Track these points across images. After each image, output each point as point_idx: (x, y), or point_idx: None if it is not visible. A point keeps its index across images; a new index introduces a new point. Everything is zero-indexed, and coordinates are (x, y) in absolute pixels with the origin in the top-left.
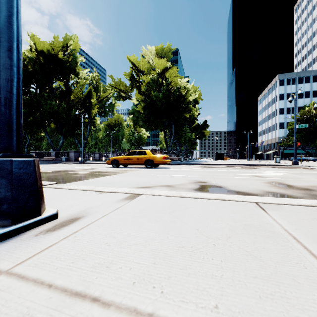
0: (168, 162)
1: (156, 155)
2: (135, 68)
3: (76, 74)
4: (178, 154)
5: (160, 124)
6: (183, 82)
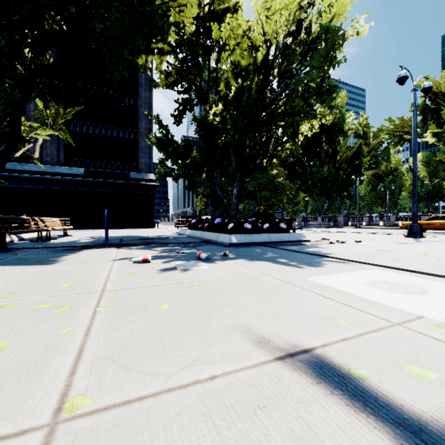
0: None
1: None
2: (430, 93)
3: (344, 132)
4: None
5: None
6: None
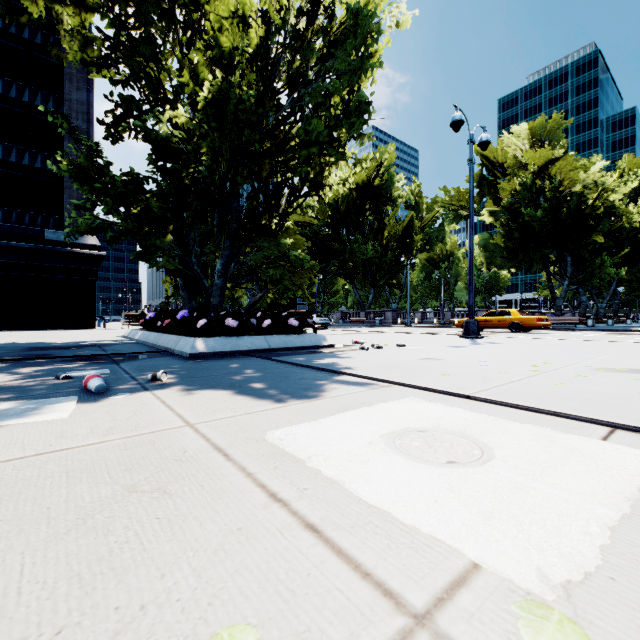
0: (545, 325)
1: (525, 317)
2: (488, 162)
3: (392, 199)
4: (584, 312)
5: (538, 260)
6: (591, 174)
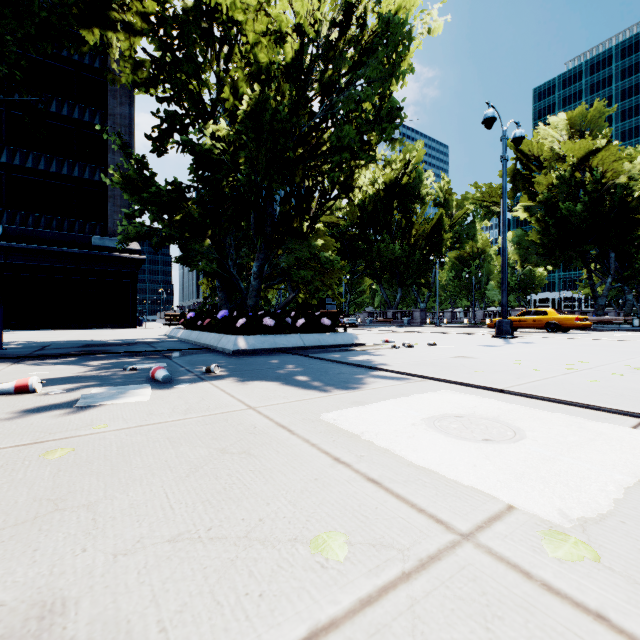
0: (585, 325)
1: (563, 316)
2: (522, 156)
3: (421, 197)
4: (630, 311)
5: (578, 257)
6: (638, 164)
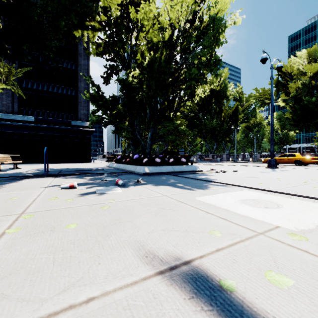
0: (317, 161)
1: (304, 157)
2: (281, 73)
3: (226, 96)
4: None
5: (313, 125)
6: None
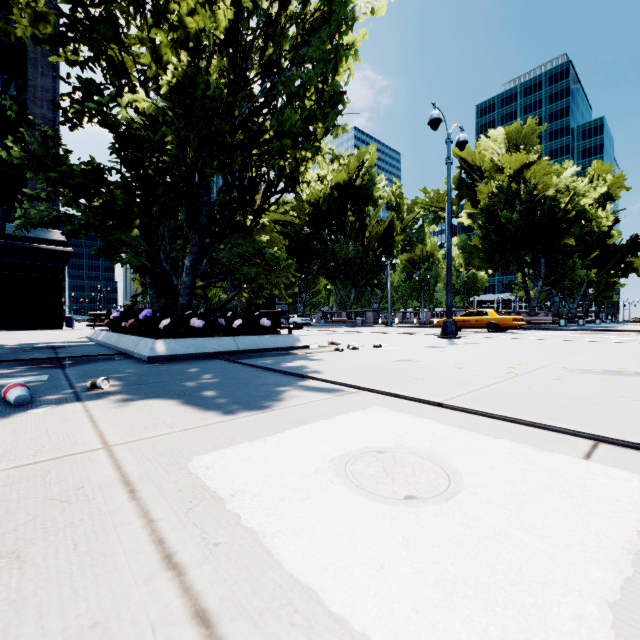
0: (520, 325)
1: (502, 317)
2: (466, 165)
3: (374, 200)
4: (557, 312)
5: (514, 261)
6: (564, 179)
